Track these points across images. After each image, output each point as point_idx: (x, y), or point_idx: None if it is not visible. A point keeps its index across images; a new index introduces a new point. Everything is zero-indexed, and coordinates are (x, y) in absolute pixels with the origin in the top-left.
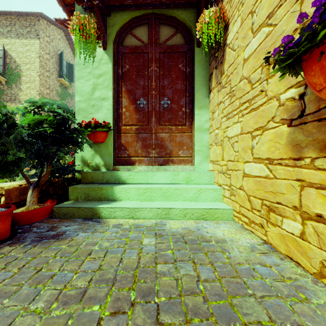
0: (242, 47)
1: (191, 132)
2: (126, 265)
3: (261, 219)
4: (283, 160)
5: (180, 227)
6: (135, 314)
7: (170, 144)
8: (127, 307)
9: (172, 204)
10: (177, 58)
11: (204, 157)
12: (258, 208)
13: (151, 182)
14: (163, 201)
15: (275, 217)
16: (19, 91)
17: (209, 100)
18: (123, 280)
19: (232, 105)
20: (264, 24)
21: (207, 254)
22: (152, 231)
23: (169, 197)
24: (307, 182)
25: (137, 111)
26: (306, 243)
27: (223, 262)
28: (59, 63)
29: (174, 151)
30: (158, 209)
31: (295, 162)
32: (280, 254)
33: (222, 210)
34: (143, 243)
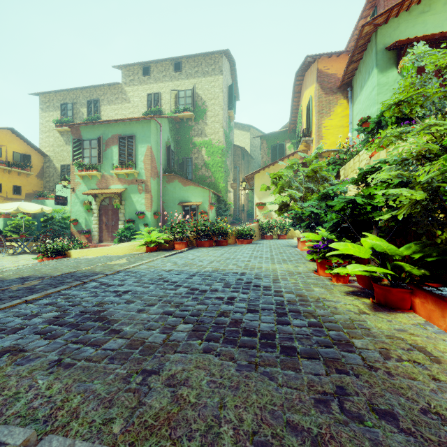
0: None
1: None
2: None
3: None
4: None
5: None
6: None
7: None
8: None
9: None
10: None
11: None
12: None
13: None
14: None
15: None
16: (205, 126)
17: None
18: None
19: None
20: None
21: None
22: None
23: None
24: None
25: None
26: None
27: None
28: (228, 96)
29: None
30: None
31: None
32: None
33: None
34: None
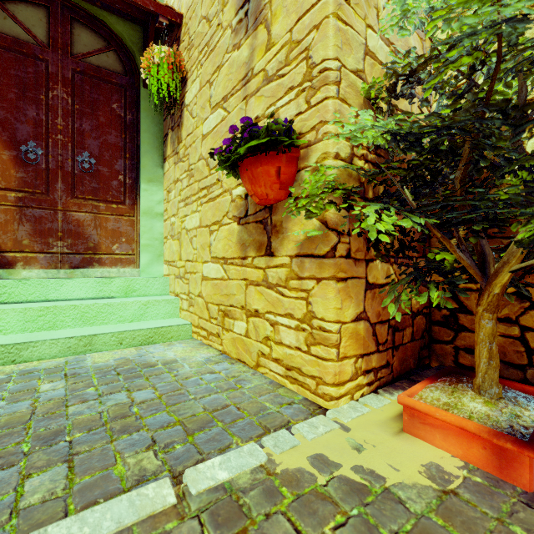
0: (201, 119)
1: (135, 215)
2: (8, 422)
3: (218, 327)
4: (235, 259)
5: (112, 359)
6: (32, 461)
7: (95, 232)
8: (17, 460)
9: (98, 328)
10: (109, 91)
11: (156, 256)
12: (216, 316)
13: (54, 297)
14: (80, 328)
15: (229, 322)
16: None
17: (164, 172)
18: (3, 439)
19: (190, 188)
20: (220, 105)
21: (149, 379)
22: (59, 373)
23: (93, 320)
24: (250, 281)
25: (20, 164)
26: (249, 340)
27: (169, 381)
28: None
29: (103, 244)
30: (71, 339)
31: (242, 261)
32: (233, 360)
33: (178, 327)
34: (40, 390)
